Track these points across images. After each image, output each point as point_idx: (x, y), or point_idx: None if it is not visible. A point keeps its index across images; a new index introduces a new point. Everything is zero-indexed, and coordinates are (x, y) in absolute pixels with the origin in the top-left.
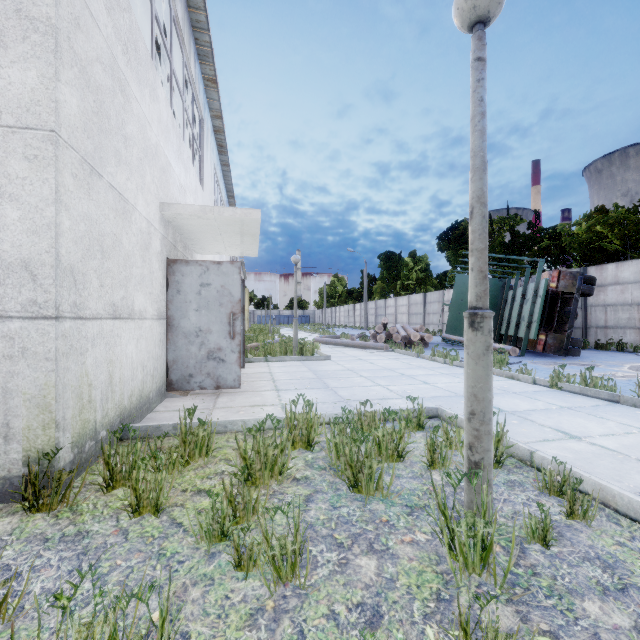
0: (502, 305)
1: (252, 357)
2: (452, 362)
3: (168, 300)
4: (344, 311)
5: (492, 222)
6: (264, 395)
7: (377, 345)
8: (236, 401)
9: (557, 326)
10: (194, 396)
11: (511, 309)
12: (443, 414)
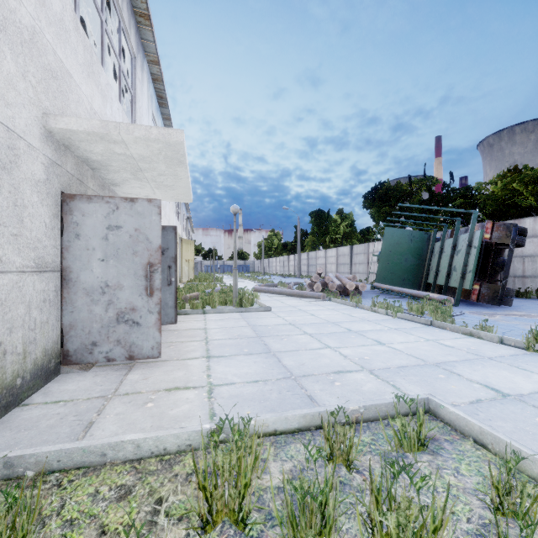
0: (429, 256)
1: (190, 308)
2: (395, 314)
3: (63, 247)
4: (280, 261)
5: (411, 183)
6: (190, 367)
7: (314, 294)
8: (150, 379)
9: (490, 276)
10: (99, 370)
11: (439, 260)
12: (440, 411)
